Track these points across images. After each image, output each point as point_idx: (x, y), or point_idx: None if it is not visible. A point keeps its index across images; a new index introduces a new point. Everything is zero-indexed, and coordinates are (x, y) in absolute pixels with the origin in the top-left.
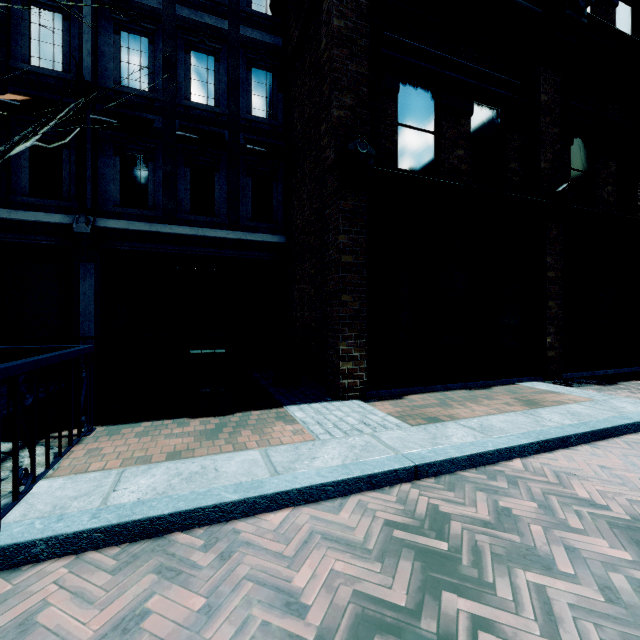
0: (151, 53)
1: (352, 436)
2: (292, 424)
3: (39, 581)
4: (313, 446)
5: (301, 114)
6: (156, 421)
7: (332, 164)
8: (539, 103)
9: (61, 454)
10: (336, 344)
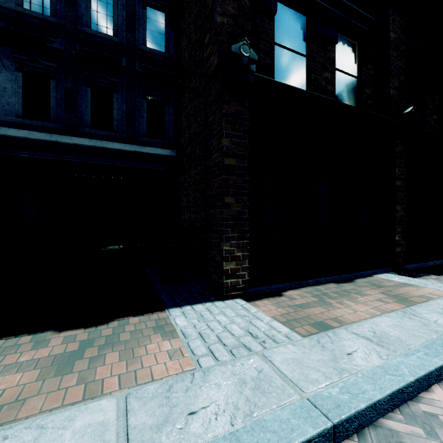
0: None
1: (240, 359)
2: (171, 337)
3: None
4: (191, 383)
5: (188, 41)
6: (13, 337)
7: (215, 71)
8: (388, 39)
9: None
10: (219, 244)
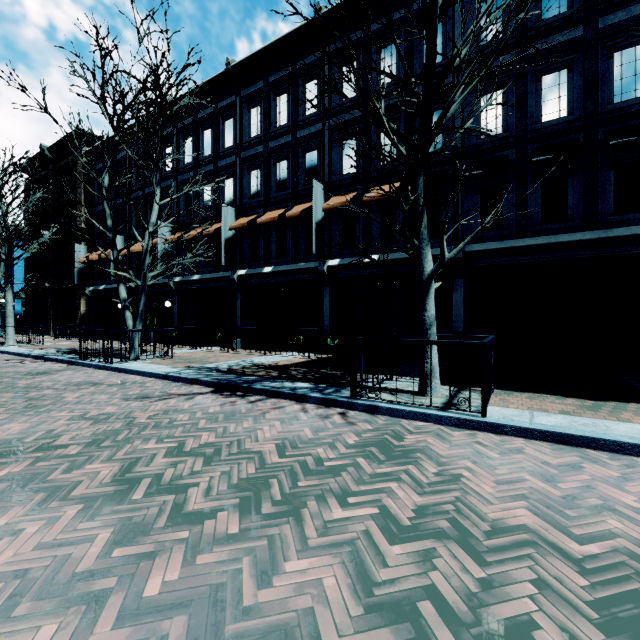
0: (504, 100)
1: None
2: None
3: (513, 441)
4: None
5: None
6: (534, 393)
7: None
8: None
9: (489, 396)
10: None
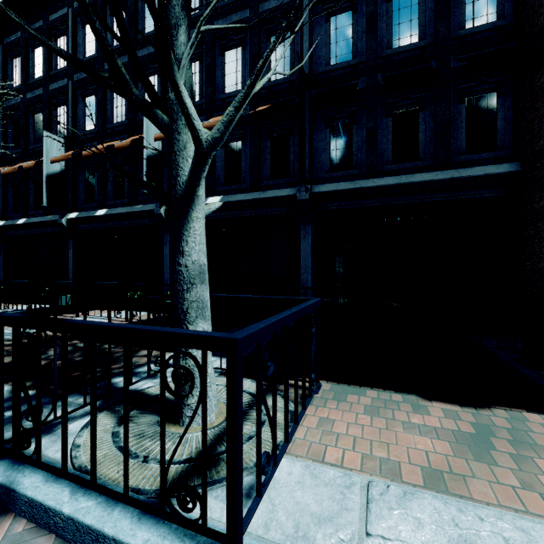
0: (354, 22)
1: None
2: None
3: None
4: None
5: None
6: (380, 390)
7: None
8: None
9: (297, 422)
10: None
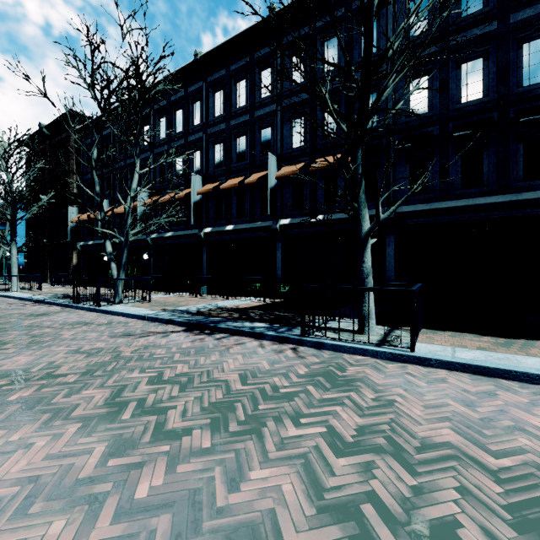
0: (430, 85)
1: None
2: None
3: (438, 372)
4: None
5: None
6: (455, 332)
7: None
8: None
9: (417, 334)
10: None
